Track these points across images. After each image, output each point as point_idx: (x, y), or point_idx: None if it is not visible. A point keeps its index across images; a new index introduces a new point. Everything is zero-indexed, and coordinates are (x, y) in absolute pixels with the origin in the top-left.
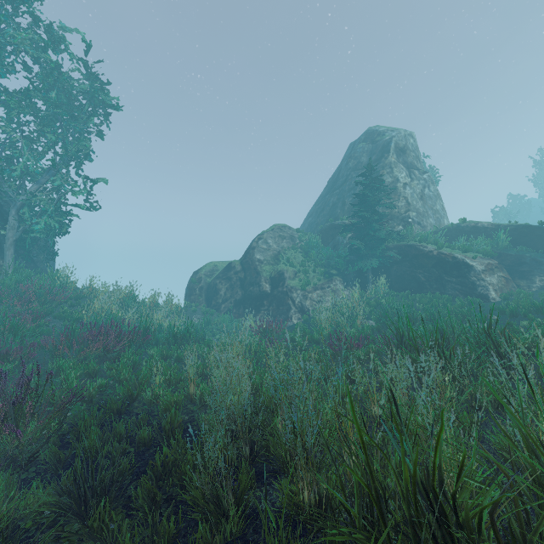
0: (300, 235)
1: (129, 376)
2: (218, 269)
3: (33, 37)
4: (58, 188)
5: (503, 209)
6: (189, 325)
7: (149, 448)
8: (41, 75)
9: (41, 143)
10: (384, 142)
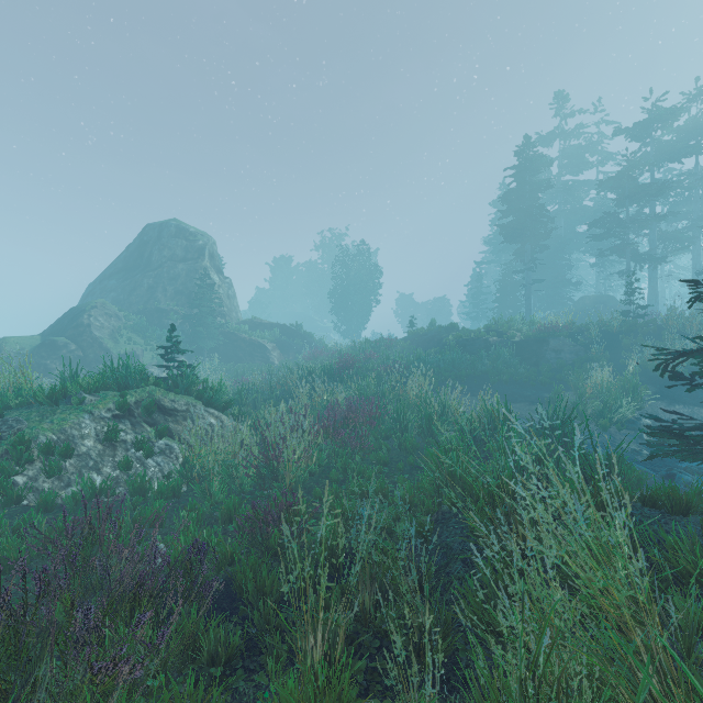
0: (126, 314)
1: None
2: (23, 346)
3: None
4: None
5: (258, 301)
6: None
7: None
8: None
9: None
10: (199, 245)
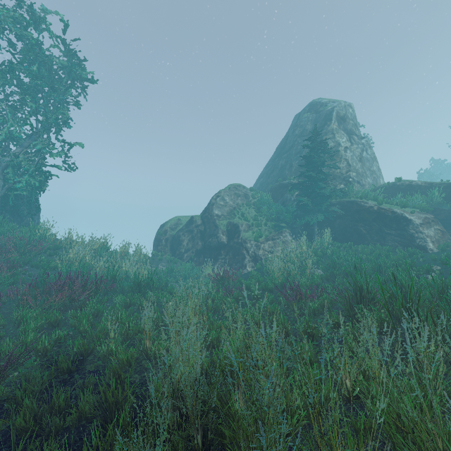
0: (253, 193)
1: (89, 326)
2: (181, 222)
3: (16, 17)
4: (39, 151)
5: (427, 171)
6: (152, 274)
7: (91, 421)
8: (23, 50)
9: (23, 111)
10: (327, 111)
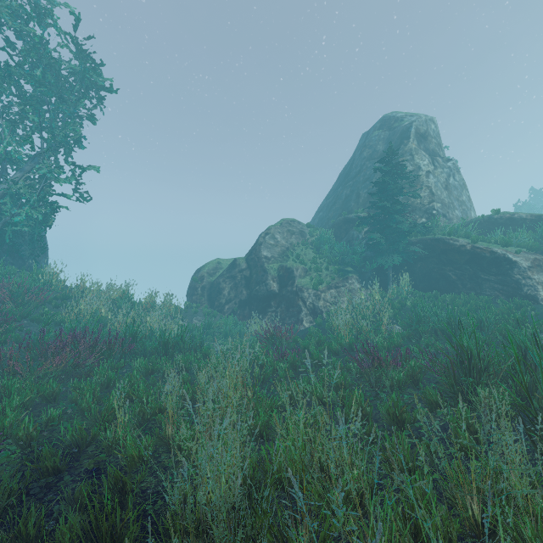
0: (310, 229)
1: (94, 402)
2: (221, 266)
3: (15, 9)
4: (44, 177)
5: (526, 204)
6: (183, 331)
7: None
8: (24, 51)
9: (24, 126)
10: (403, 128)
